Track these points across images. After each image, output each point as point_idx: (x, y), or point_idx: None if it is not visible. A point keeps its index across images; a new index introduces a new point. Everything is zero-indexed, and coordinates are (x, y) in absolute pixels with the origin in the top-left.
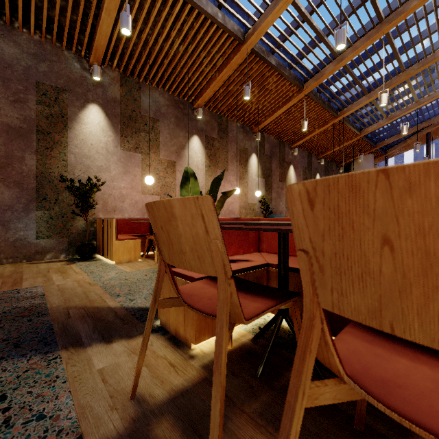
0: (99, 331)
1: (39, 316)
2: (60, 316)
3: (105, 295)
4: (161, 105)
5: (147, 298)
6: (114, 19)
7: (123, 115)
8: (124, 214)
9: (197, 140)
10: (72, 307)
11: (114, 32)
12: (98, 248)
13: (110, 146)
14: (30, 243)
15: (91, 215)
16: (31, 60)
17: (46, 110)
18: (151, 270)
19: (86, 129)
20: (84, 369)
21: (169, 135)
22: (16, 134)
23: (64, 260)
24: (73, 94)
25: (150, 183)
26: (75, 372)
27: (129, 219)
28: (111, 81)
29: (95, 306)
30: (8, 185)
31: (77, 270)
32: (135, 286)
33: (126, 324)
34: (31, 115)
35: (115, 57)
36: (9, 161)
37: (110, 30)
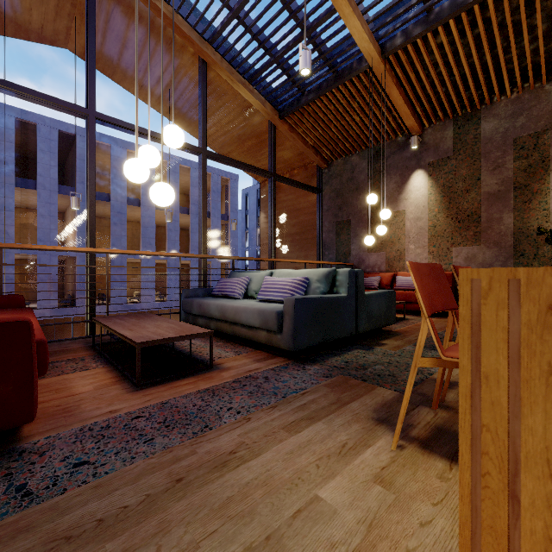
0: None
1: None
2: None
3: None
4: None
5: None
6: None
7: None
8: None
9: None
10: None
11: None
12: None
13: None
14: None
15: None
16: (508, 122)
17: (524, 163)
18: None
19: None
20: None
21: None
22: (494, 198)
23: None
24: None
25: None
26: None
27: None
28: None
29: None
30: (488, 246)
31: None
32: None
33: None
34: (508, 175)
35: None
36: (489, 224)
37: None
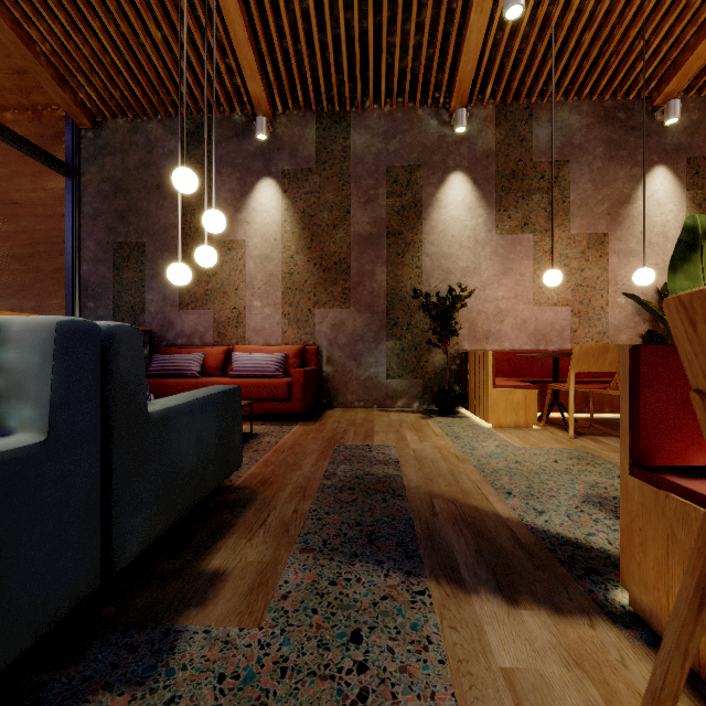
0: (487, 564)
1: (394, 497)
2: (422, 507)
3: (485, 487)
4: (573, 131)
5: (573, 516)
6: (488, 13)
7: (500, 175)
8: (502, 343)
9: (662, 175)
10: (436, 495)
11: (489, 37)
12: (462, 398)
13: (479, 232)
14: (380, 384)
15: (452, 345)
16: (382, 142)
17: (397, 203)
18: (563, 452)
19: (446, 214)
20: (472, 648)
21: (592, 184)
22: (366, 243)
23: (418, 411)
24: (428, 168)
25: (554, 283)
26: (457, 648)
27: (512, 351)
28: (481, 126)
29: (472, 505)
30: (359, 309)
31: (435, 430)
32: (538, 481)
33: (540, 570)
34: (382, 215)
35: (488, 81)
36: (361, 279)
37: (481, 37)
